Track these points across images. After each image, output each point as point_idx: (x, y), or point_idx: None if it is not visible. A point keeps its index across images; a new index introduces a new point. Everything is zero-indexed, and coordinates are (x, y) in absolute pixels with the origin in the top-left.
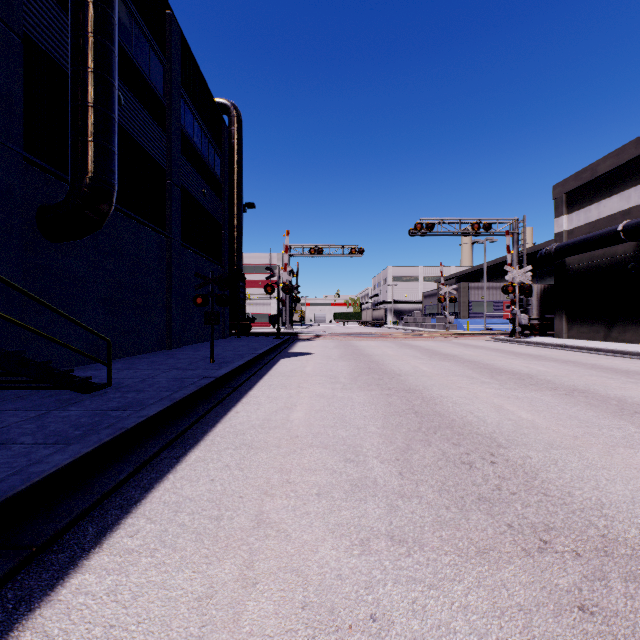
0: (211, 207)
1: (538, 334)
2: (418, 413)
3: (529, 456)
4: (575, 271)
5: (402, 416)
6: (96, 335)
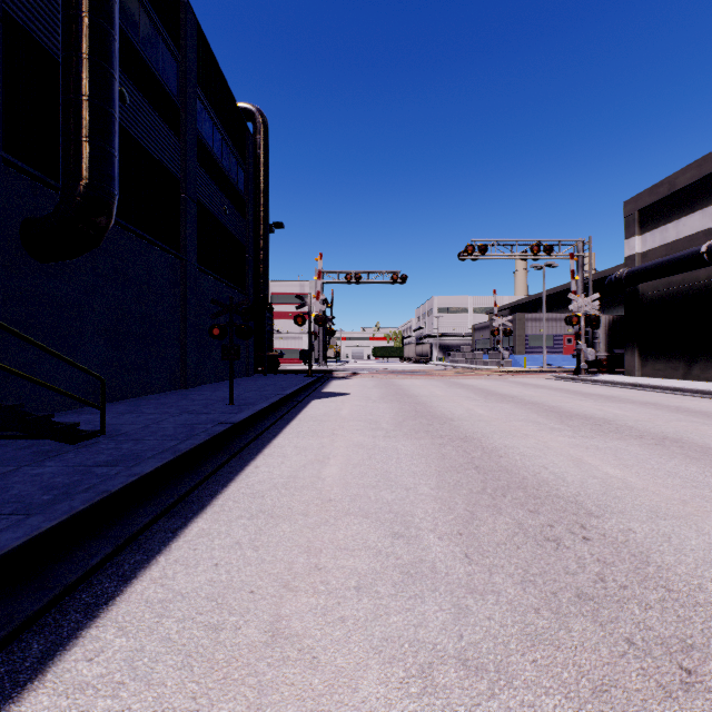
0: (233, 226)
1: (606, 371)
2: (480, 468)
3: (631, 529)
4: (649, 299)
5: (460, 472)
6: (86, 372)
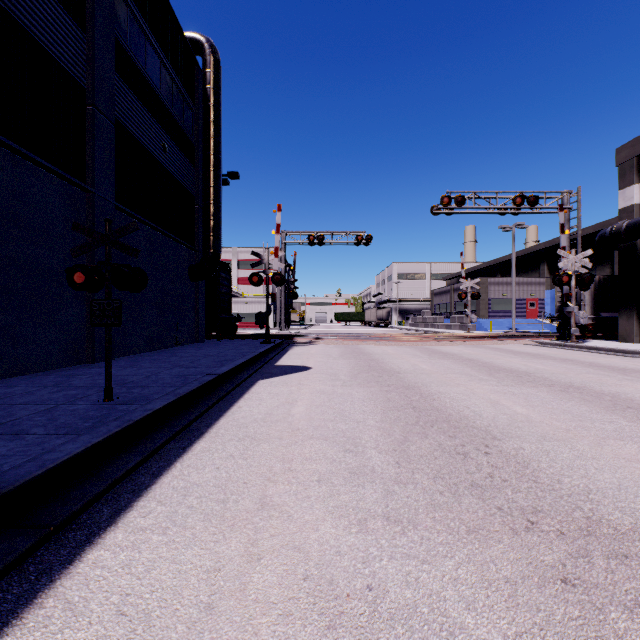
0: (177, 170)
1: (591, 337)
2: None
3: None
4: None
5: None
6: None
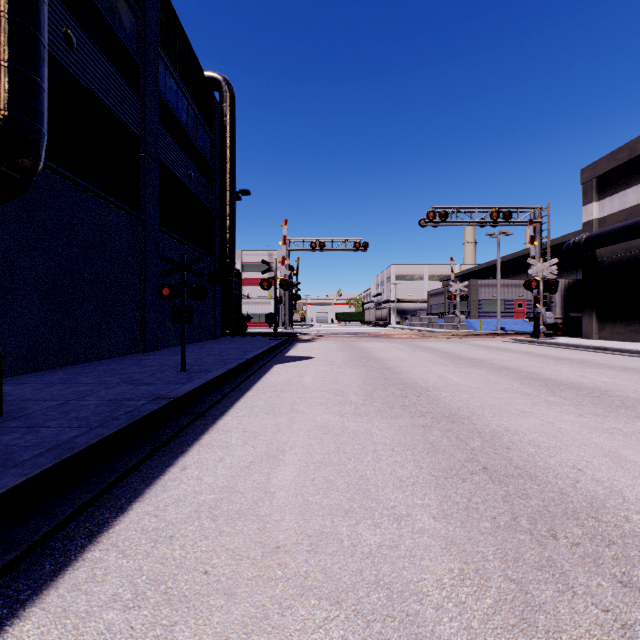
0: (199, 192)
1: (561, 334)
2: (490, 471)
3: None
4: (608, 264)
5: (466, 480)
6: None
